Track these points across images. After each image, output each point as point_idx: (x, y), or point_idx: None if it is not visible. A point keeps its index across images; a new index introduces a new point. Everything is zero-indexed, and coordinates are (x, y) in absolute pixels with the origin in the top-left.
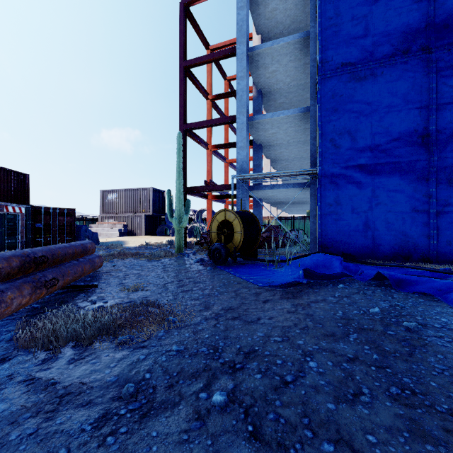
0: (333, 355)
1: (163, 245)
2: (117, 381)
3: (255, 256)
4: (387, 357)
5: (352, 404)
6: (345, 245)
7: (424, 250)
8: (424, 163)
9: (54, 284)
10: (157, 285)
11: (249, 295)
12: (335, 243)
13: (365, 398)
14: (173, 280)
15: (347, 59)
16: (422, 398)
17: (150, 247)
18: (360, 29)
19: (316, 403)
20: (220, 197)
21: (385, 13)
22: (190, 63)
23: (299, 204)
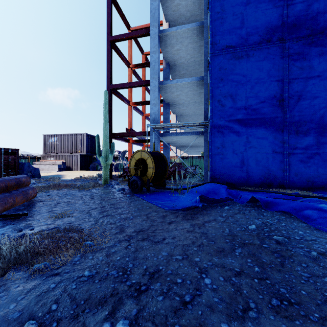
0: (224, 270)
1: (94, 177)
2: (21, 316)
3: (164, 186)
4: (265, 269)
5: (242, 321)
6: (228, 176)
7: (280, 180)
8: (280, 119)
9: None
10: (82, 211)
11: (157, 218)
12: (221, 175)
13: (253, 313)
14: (96, 207)
15: (229, 43)
16: (297, 308)
17: (83, 179)
18: (238, 22)
19: (211, 324)
20: (138, 141)
21: (255, 12)
22: (114, 38)
23: (196, 147)
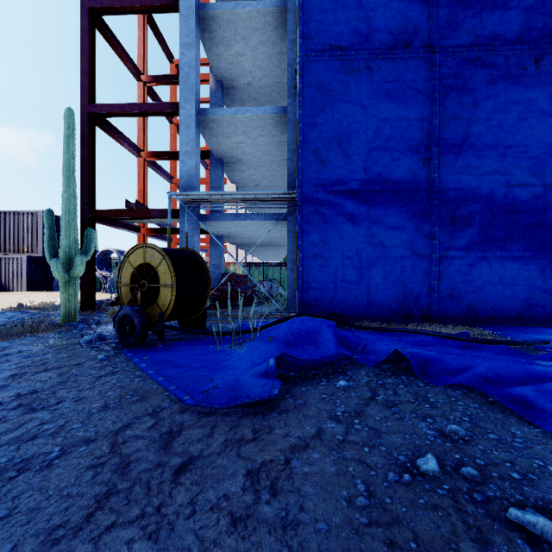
0: None
1: (54, 307)
2: None
3: (202, 325)
4: None
5: None
6: (333, 301)
7: (425, 306)
8: (425, 193)
9: None
10: None
11: (147, 446)
12: (322, 299)
13: None
14: None
15: (336, 39)
16: None
17: (24, 311)
18: (353, 2)
19: None
20: (160, 232)
21: None
22: (100, 4)
23: (274, 246)
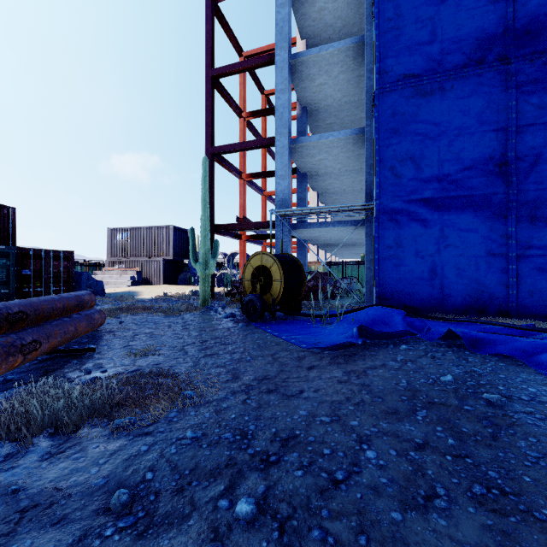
0: (397, 441)
1: (186, 296)
2: (107, 484)
3: (299, 310)
4: (466, 442)
5: (424, 512)
6: (407, 296)
7: (501, 302)
8: (501, 196)
9: (34, 348)
10: (173, 348)
11: (290, 360)
12: (396, 293)
13: (441, 502)
14: (194, 341)
15: (410, 69)
16: (514, 500)
17: (169, 299)
18: (426, 33)
19: (376, 512)
20: (256, 238)
21: (455, 14)
22: (218, 72)
23: (352, 246)
